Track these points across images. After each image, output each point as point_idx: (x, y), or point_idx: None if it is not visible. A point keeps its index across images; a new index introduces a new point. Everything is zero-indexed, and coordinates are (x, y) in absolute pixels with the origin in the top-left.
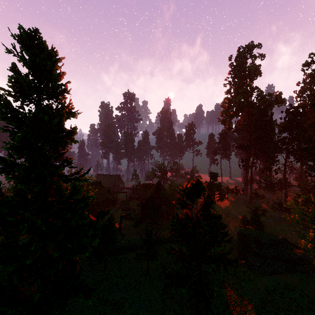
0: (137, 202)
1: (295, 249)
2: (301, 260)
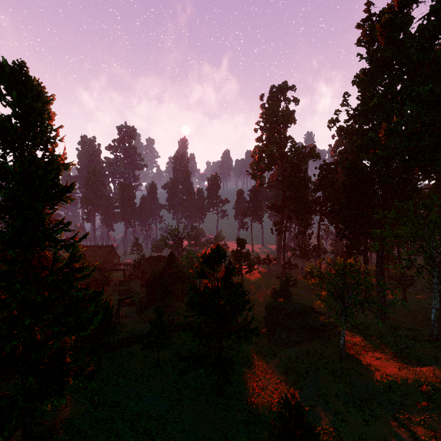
0: (141, 282)
1: (320, 316)
2: (324, 326)
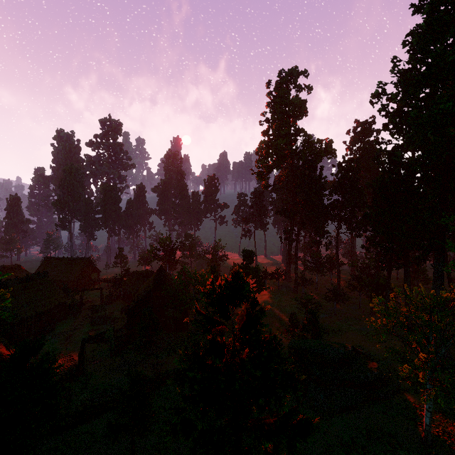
0: (123, 304)
1: (367, 362)
2: (379, 380)
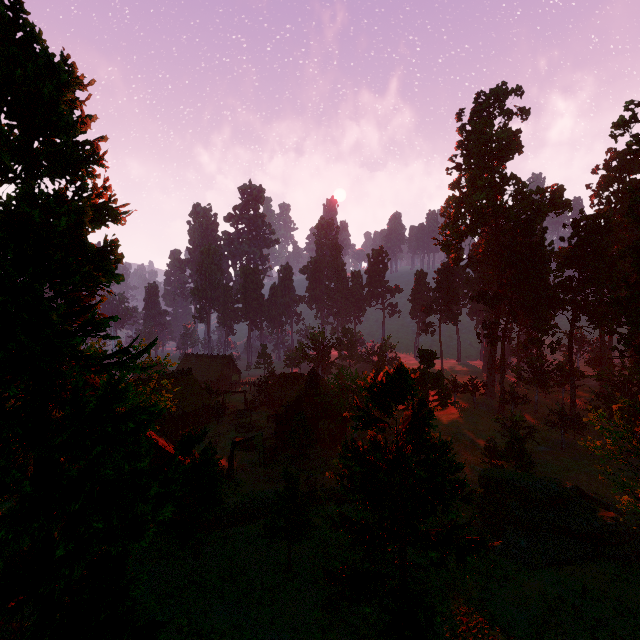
0: (268, 411)
1: (599, 510)
2: (614, 533)
